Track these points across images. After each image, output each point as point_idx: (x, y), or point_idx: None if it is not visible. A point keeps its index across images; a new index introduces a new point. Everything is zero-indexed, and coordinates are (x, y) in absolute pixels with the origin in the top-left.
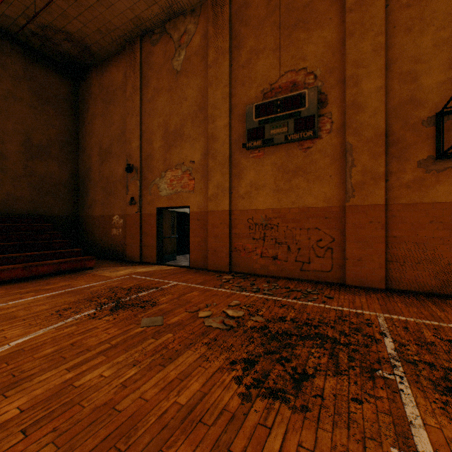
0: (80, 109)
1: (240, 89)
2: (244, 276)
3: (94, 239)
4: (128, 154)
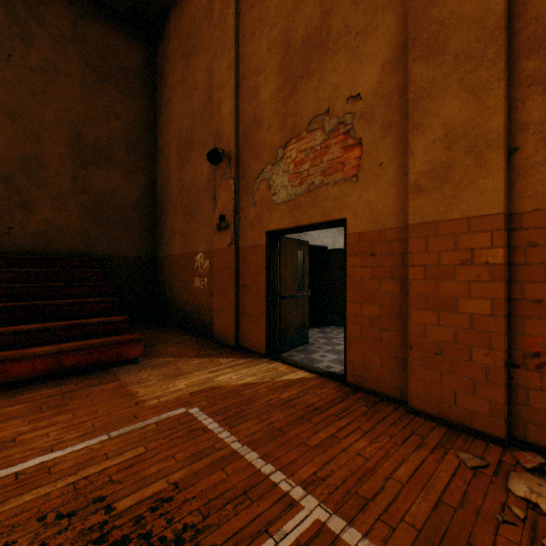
0: (157, 88)
1: None
2: None
3: (172, 294)
4: (215, 132)
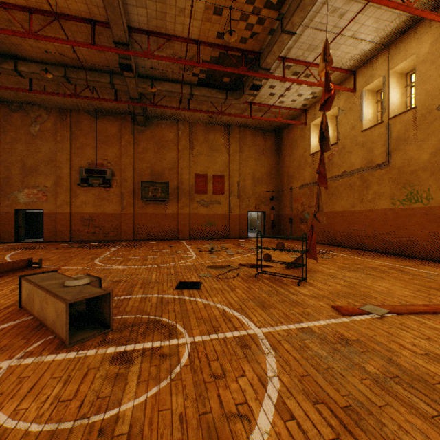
0: None
1: (77, 158)
2: (80, 241)
3: None
4: None
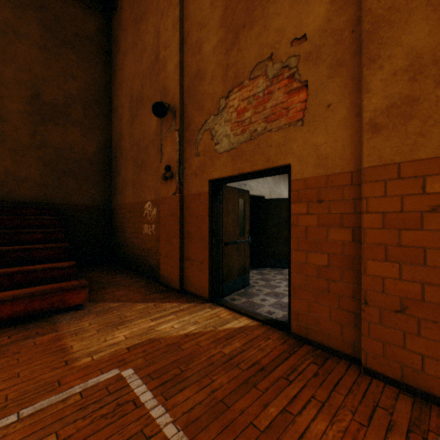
0: (112, 55)
1: None
2: None
3: (124, 239)
4: (161, 88)
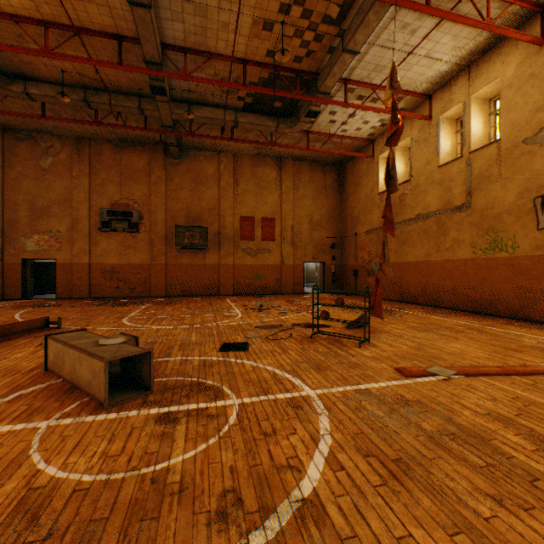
0: None
1: (97, 197)
2: (101, 298)
3: None
4: None
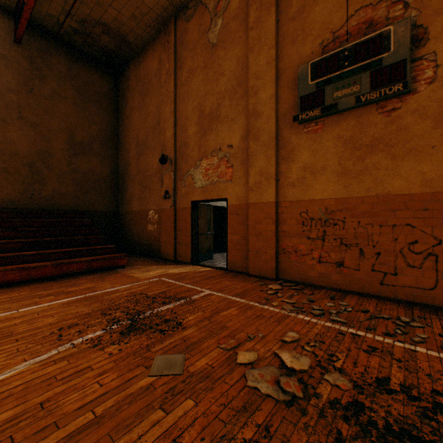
0: (120, 105)
1: (290, 48)
2: (296, 286)
3: (131, 234)
4: (162, 144)
